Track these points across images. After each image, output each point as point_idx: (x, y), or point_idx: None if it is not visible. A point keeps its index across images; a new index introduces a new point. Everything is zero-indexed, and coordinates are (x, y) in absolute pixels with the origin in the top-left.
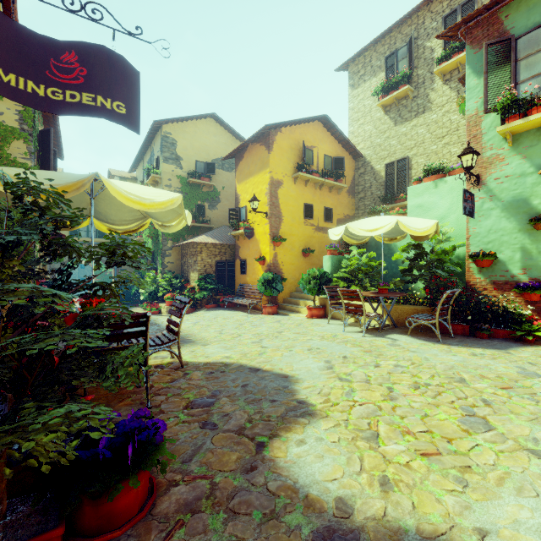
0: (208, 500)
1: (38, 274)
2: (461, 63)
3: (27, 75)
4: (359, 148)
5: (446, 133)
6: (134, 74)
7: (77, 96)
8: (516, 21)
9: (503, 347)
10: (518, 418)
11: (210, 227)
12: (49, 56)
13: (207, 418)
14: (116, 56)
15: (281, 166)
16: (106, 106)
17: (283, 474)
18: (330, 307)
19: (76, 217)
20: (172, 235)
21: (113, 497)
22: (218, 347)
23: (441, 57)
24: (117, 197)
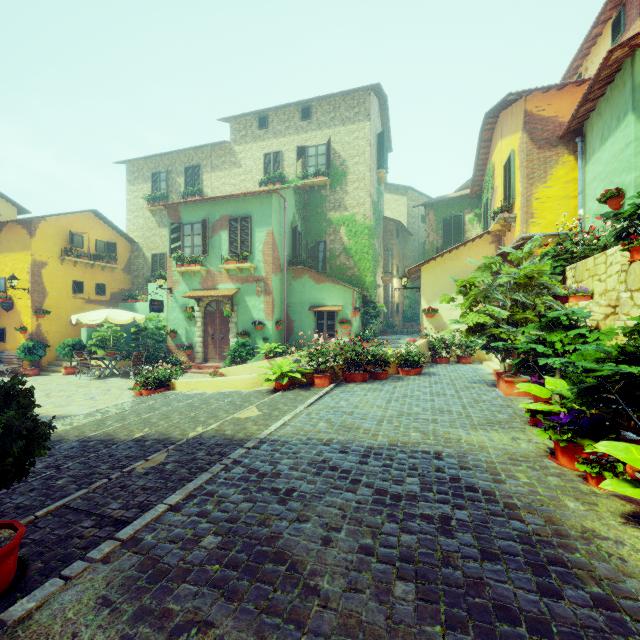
0: None
1: None
2: None
3: None
4: (135, 235)
5: None
6: None
7: None
8: (184, 216)
9: None
10: (108, 395)
11: None
12: None
13: None
14: None
15: (46, 249)
16: None
17: None
18: (77, 366)
19: None
20: None
21: None
22: None
23: (182, 195)
24: None
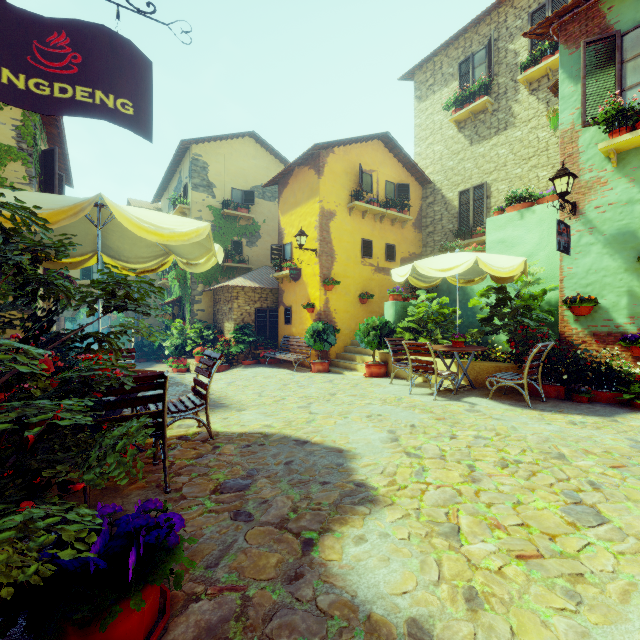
0: (238, 621)
1: (10, 321)
2: (551, 69)
3: (1, 61)
4: (427, 172)
5: (533, 153)
6: (145, 65)
7: (69, 91)
8: (622, 14)
9: (608, 414)
10: (638, 506)
11: (248, 268)
12: (31, 37)
13: (240, 505)
14: (120, 39)
15: (334, 193)
16: (108, 104)
17: (338, 585)
18: (393, 364)
19: (62, 246)
20: (202, 277)
21: (107, 625)
22: (257, 412)
23: (527, 62)
24: (127, 225)
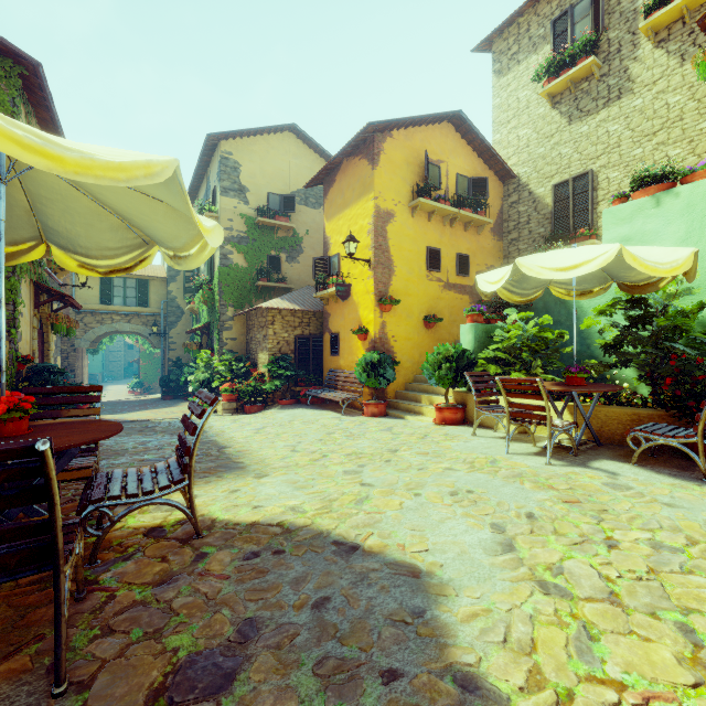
0: None
1: None
2: (688, 9)
3: None
4: (510, 164)
5: (660, 126)
6: None
7: None
8: None
9: None
10: None
11: (288, 288)
12: None
13: None
14: None
15: (392, 189)
16: None
17: None
18: (476, 407)
19: None
20: (233, 299)
21: None
22: (283, 481)
23: (653, 3)
24: None
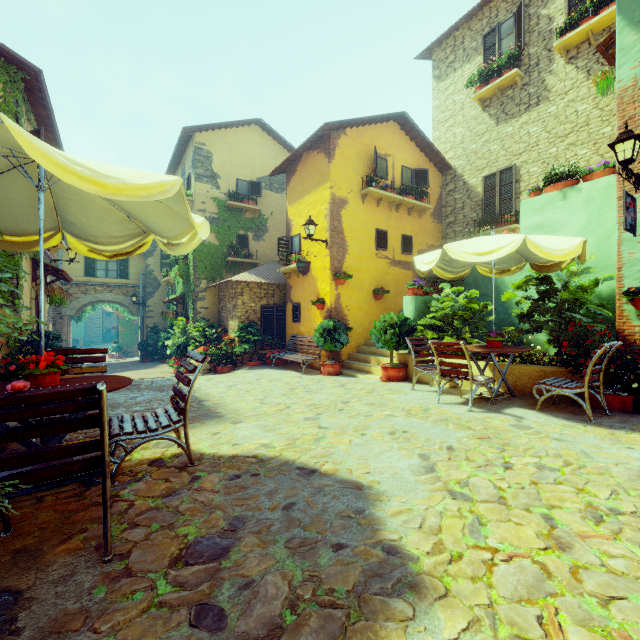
0: None
1: None
2: (593, 33)
3: None
4: (447, 158)
5: (571, 129)
6: None
7: None
8: None
9: None
10: None
11: (254, 263)
12: None
13: (209, 592)
14: None
15: (346, 179)
16: None
17: None
18: (415, 366)
19: None
20: (206, 273)
21: None
22: (255, 426)
23: (564, 26)
24: (44, 164)
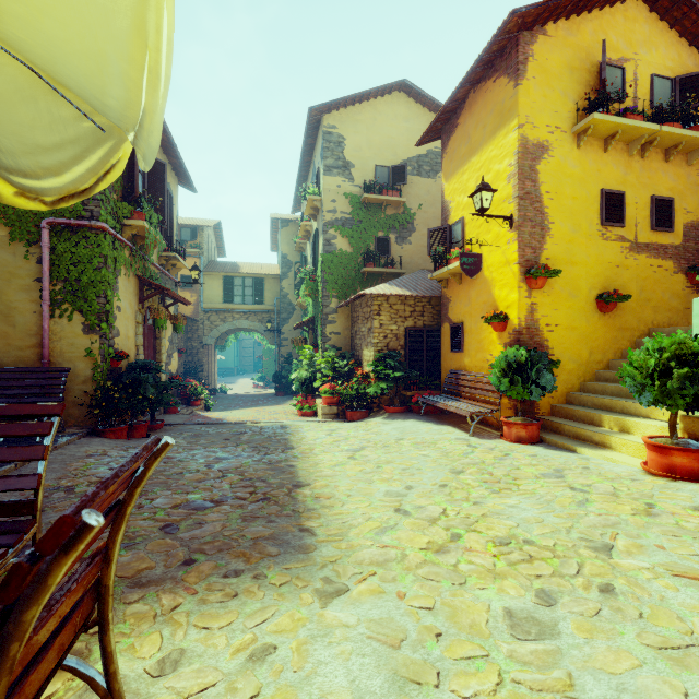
0: None
1: None
2: None
3: None
4: None
5: None
6: None
7: None
8: None
9: None
10: None
11: (397, 274)
12: None
13: None
14: None
15: (546, 109)
16: None
17: None
18: None
19: None
20: (337, 289)
21: None
22: (369, 627)
23: None
24: None
